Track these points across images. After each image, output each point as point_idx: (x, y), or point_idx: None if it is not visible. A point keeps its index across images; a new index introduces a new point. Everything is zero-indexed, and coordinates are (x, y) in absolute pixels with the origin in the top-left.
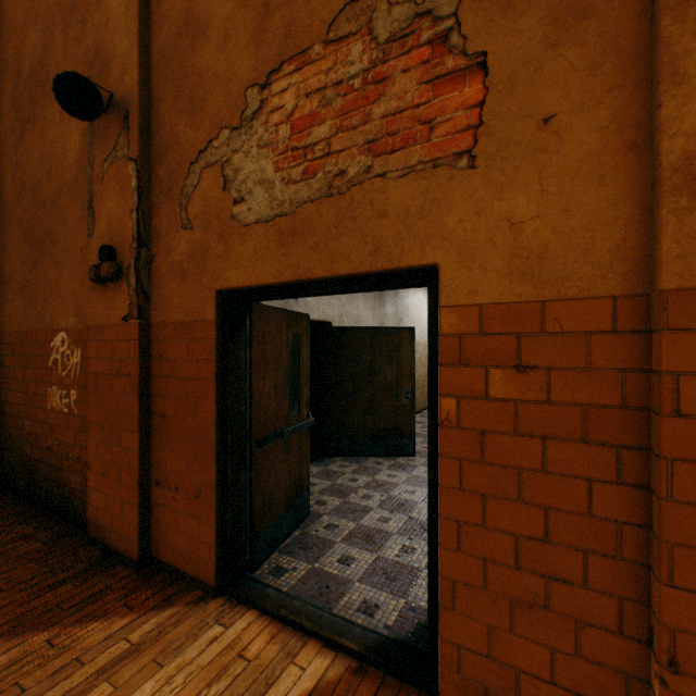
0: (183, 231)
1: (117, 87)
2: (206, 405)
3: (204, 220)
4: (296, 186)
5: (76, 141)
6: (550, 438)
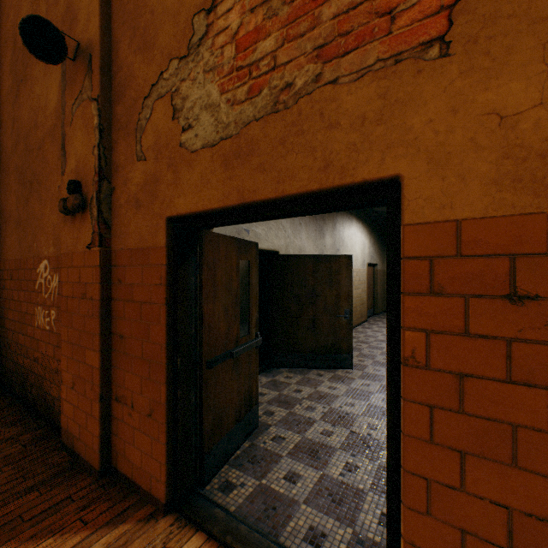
0: (137, 162)
1: (83, 35)
2: (157, 328)
3: (156, 150)
4: (241, 106)
5: (55, 93)
6: None
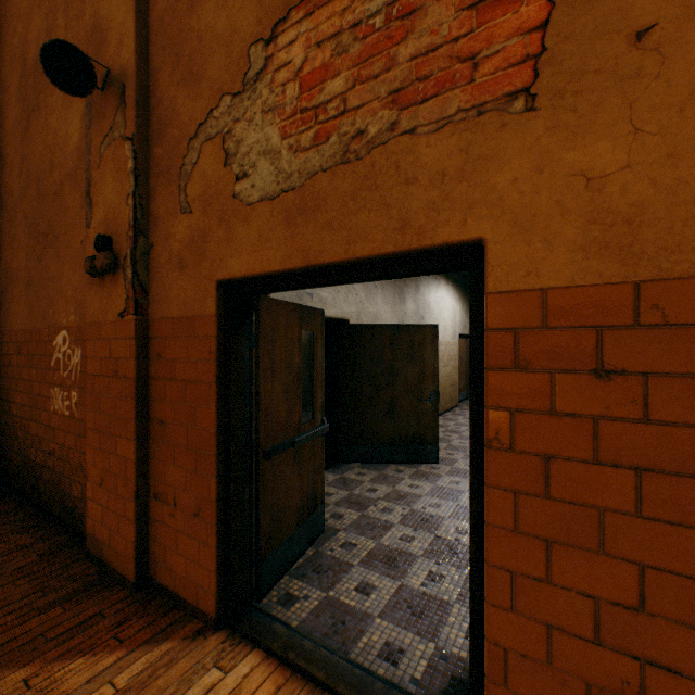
0: (181, 215)
1: (114, 61)
2: (205, 411)
3: (204, 201)
4: (305, 154)
5: (77, 127)
6: (647, 470)
